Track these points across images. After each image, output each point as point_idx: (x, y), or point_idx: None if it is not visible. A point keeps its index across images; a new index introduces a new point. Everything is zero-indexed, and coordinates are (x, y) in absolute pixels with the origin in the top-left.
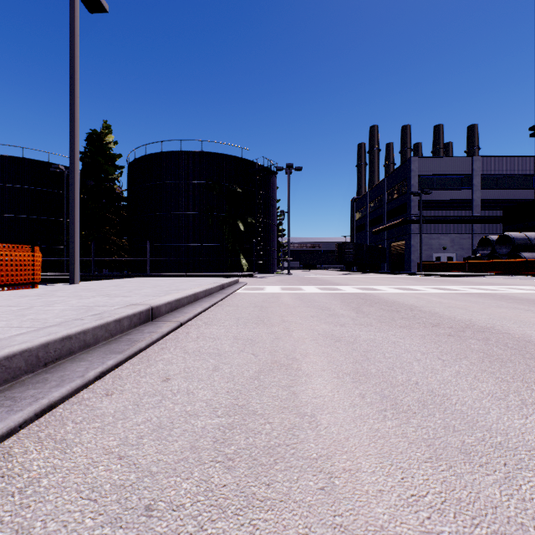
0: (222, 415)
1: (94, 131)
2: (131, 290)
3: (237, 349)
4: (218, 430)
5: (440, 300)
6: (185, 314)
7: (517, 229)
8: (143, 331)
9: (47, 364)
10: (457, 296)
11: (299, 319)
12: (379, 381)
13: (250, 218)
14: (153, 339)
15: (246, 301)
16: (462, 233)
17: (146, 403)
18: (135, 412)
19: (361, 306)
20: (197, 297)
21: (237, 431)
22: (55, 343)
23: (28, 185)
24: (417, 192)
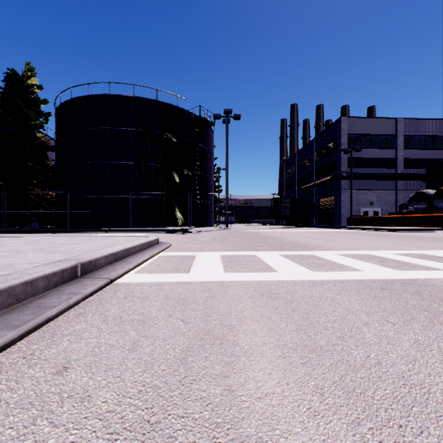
0: None
1: (12, 71)
2: None
3: None
4: None
5: None
6: None
7: (441, 185)
8: None
9: None
10: None
11: None
12: None
13: (186, 170)
14: None
15: None
16: (387, 189)
17: None
18: None
19: None
20: None
21: None
22: None
23: None
24: (348, 149)
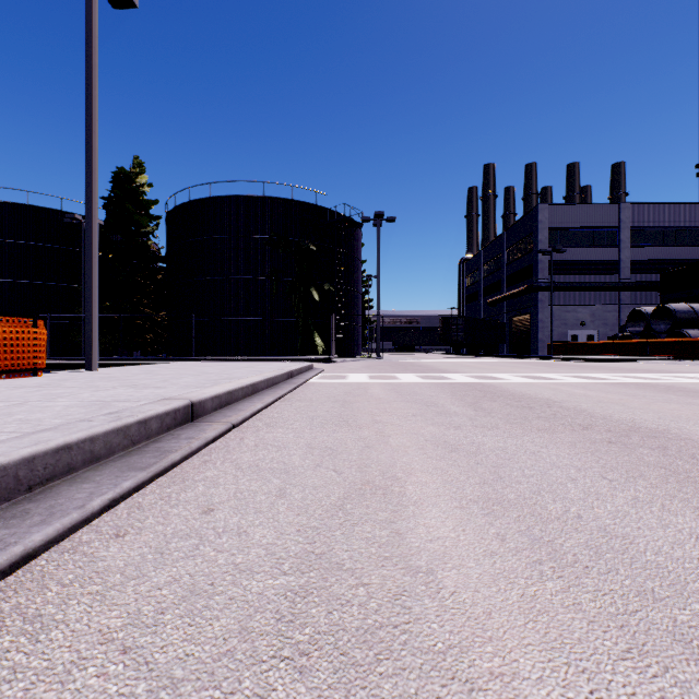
0: (291, 570)
1: (121, 170)
2: (167, 379)
3: (312, 462)
4: (284, 597)
5: (585, 392)
6: (240, 412)
7: (678, 299)
8: (179, 436)
9: (32, 487)
10: (607, 387)
11: (397, 419)
12: (523, 513)
13: (327, 284)
14: (192, 449)
15: (322, 394)
16: (606, 304)
17: (175, 550)
18: (157, 566)
19: (479, 400)
20: (257, 388)
21: (314, 600)
22: (45, 457)
23: (35, 241)
24: (547, 250)
